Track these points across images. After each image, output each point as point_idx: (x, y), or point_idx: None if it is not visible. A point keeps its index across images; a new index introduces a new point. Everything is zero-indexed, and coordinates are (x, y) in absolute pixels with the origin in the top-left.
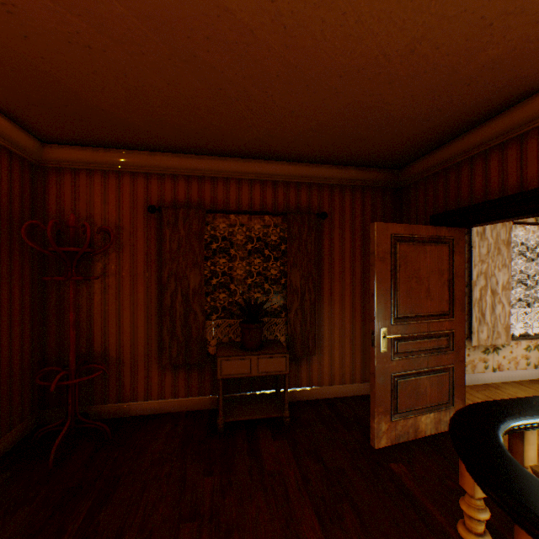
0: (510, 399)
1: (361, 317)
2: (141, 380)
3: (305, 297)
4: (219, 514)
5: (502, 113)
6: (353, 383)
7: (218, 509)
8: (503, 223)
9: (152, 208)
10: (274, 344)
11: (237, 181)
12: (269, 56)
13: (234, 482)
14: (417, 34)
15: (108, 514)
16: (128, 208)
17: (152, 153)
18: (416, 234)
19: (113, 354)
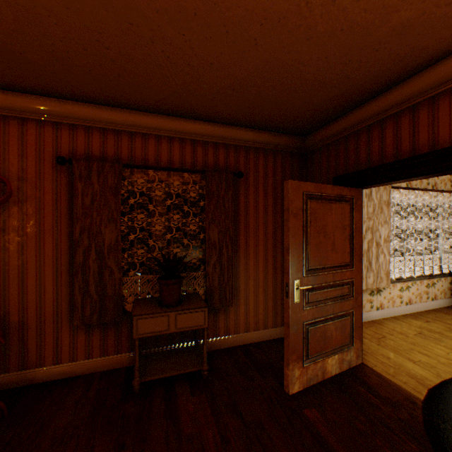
0: None
1: (273, 269)
2: (49, 343)
3: (223, 251)
4: None
5: (398, 85)
6: (266, 329)
7: None
8: (384, 187)
9: (61, 159)
10: (193, 297)
11: (156, 137)
12: None
13: None
14: None
15: None
16: (33, 158)
17: (62, 101)
18: (324, 193)
19: (14, 318)
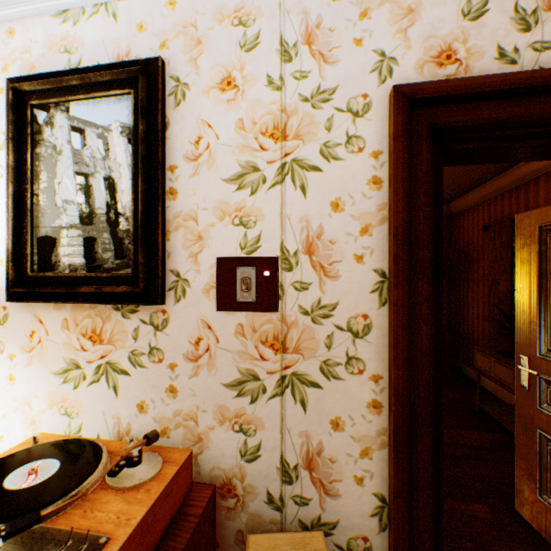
0: None
1: None
2: None
3: None
4: None
5: None
6: None
7: None
8: None
9: (481, 228)
10: None
11: (544, 176)
12: None
13: None
14: None
15: None
16: (480, 230)
17: (482, 185)
18: None
19: (474, 336)
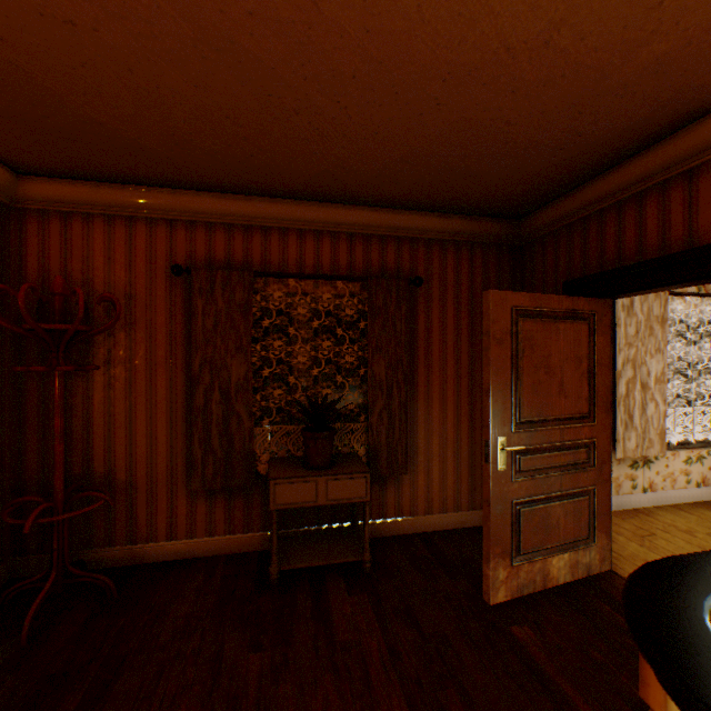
0: (706, 553)
1: (469, 421)
2: (161, 511)
3: (392, 394)
4: (269, 710)
5: (664, 140)
6: (458, 511)
7: (268, 703)
8: (656, 294)
9: (177, 269)
10: (350, 459)
11: (299, 233)
12: (341, 44)
13: (292, 661)
14: (555, 15)
15: None
16: (143, 269)
17: (178, 192)
18: (545, 307)
19: (121, 476)
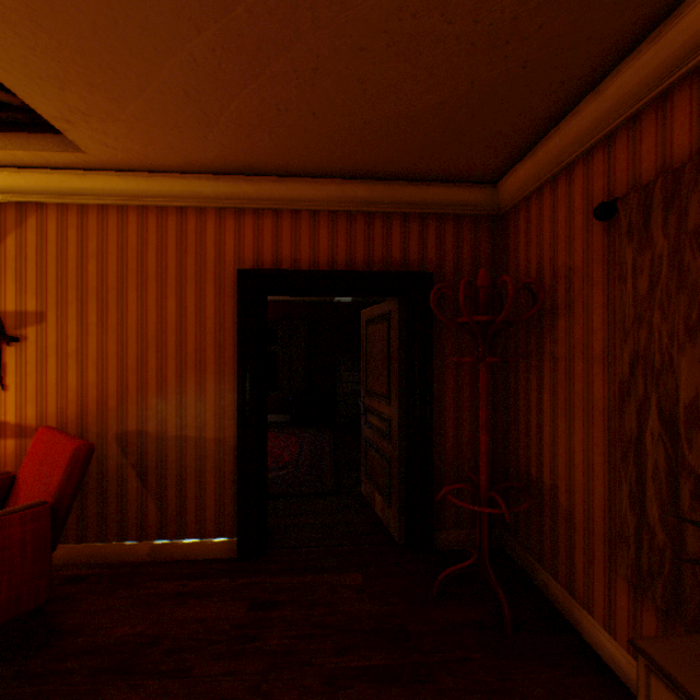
0: None
1: None
2: (596, 577)
3: None
4: None
5: None
6: None
7: None
8: None
9: (594, 211)
10: None
11: None
12: None
13: None
14: None
15: (359, 691)
16: (578, 228)
17: (597, 89)
18: None
19: (560, 499)
